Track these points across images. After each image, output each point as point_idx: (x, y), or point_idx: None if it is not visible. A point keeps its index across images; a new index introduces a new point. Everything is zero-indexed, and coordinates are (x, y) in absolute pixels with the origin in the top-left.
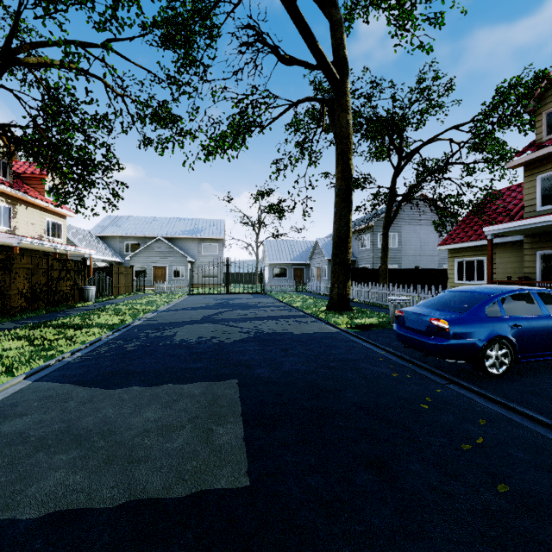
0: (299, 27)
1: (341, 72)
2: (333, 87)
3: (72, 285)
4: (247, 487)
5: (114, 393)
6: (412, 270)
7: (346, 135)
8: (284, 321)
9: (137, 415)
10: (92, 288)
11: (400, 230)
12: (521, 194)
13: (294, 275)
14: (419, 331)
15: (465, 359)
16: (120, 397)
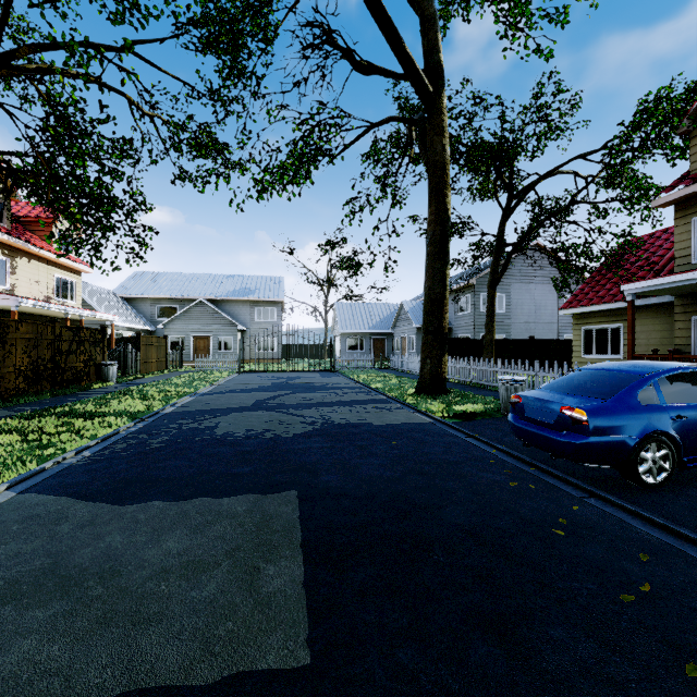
0: (380, 23)
1: (434, 82)
2: (424, 102)
3: (86, 360)
4: (307, 668)
5: (126, 511)
6: (525, 341)
7: (441, 165)
8: (360, 407)
9: (154, 545)
10: (113, 364)
11: (509, 290)
12: (668, 242)
13: (373, 347)
14: (545, 424)
15: (609, 463)
16: (133, 517)
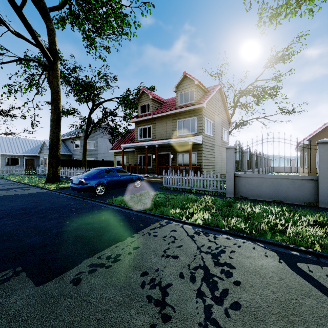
0: (24, 24)
1: (54, 56)
2: (49, 63)
3: None
4: None
5: None
6: (101, 161)
7: (57, 91)
8: (13, 190)
9: None
10: None
11: (97, 140)
12: None
13: (26, 163)
14: (77, 184)
15: (91, 191)
16: None
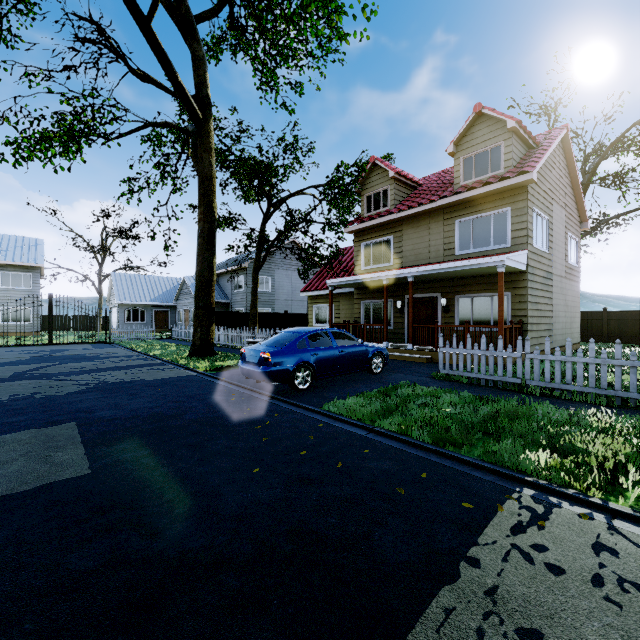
0: (155, 50)
1: (204, 110)
2: (195, 123)
3: None
4: (90, 473)
5: None
6: (282, 314)
7: (209, 177)
8: (136, 370)
9: None
10: None
11: (274, 274)
12: None
13: (155, 319)
14: (254, 364)
15: (283, 381)
16: None
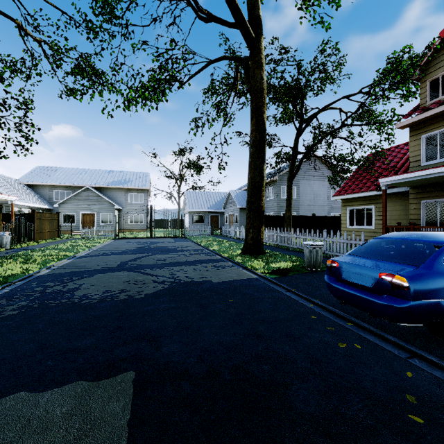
0: None
1: (255, 30)
2: (248, 44)
3: None
4: None
5: None
6: (310, 217)
7: (260, 90)
8: (202, 266)
9: None
10: (7, 234)
11: (298, 184)
12: (400, 153)
13: (210, 221)
14: (363, 287)
15: (422, 322)
16: None
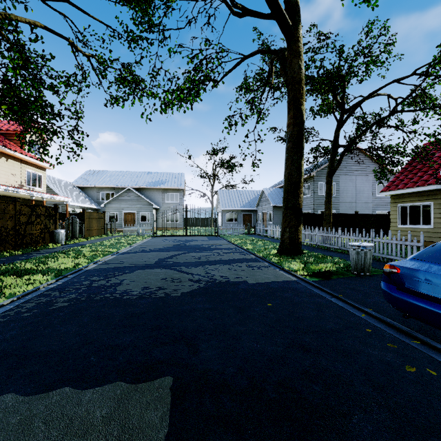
0: None
1: (292, 18)
2: (285, 34)
3: (42, 228)
4: None
5: None
6: (352, 215)
7: (298, 80)
8: (236, 266)
9: None
10: (62, 231)
11: (338, 180)
12: None
13: (243, 220)
14: (436, 299)
15: None
16: None
